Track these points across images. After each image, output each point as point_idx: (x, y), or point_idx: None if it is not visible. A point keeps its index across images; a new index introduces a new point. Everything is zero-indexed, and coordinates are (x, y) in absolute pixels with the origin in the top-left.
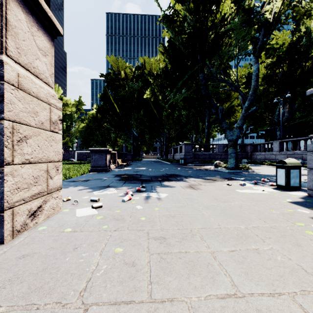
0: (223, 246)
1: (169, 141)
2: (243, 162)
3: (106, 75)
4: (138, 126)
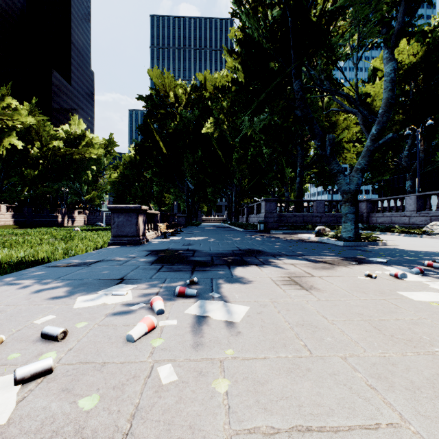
0: None
1: (241, 197)
2: None
3: (148, 99)
4: (194, 174)
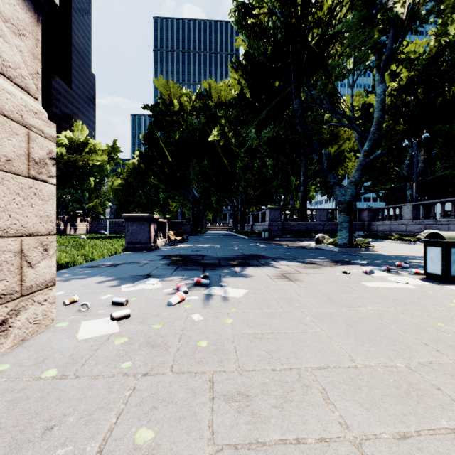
0: (378, 421)
1: (247, 205)
2: (358, 236)
3: (153, 107)
4: (199, 182)
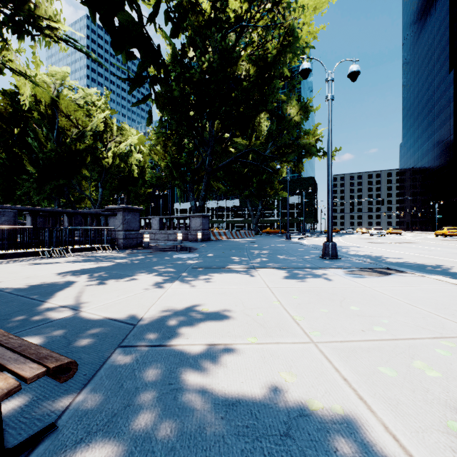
0: None
1: None
2: None
3: None
4: None
